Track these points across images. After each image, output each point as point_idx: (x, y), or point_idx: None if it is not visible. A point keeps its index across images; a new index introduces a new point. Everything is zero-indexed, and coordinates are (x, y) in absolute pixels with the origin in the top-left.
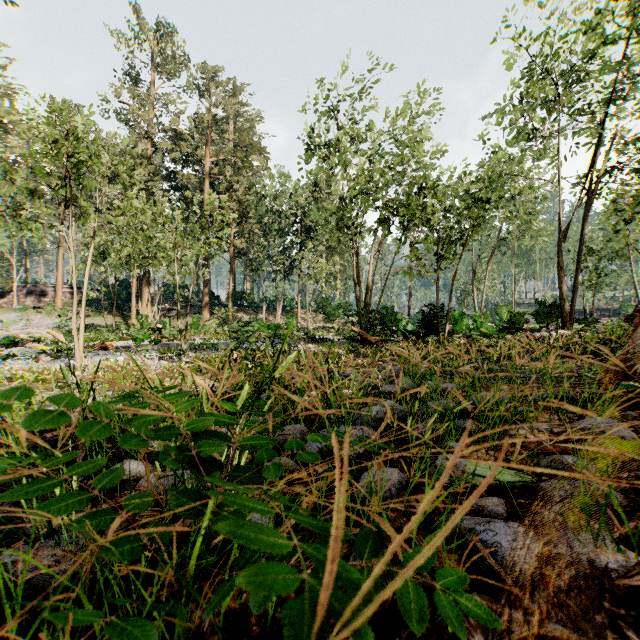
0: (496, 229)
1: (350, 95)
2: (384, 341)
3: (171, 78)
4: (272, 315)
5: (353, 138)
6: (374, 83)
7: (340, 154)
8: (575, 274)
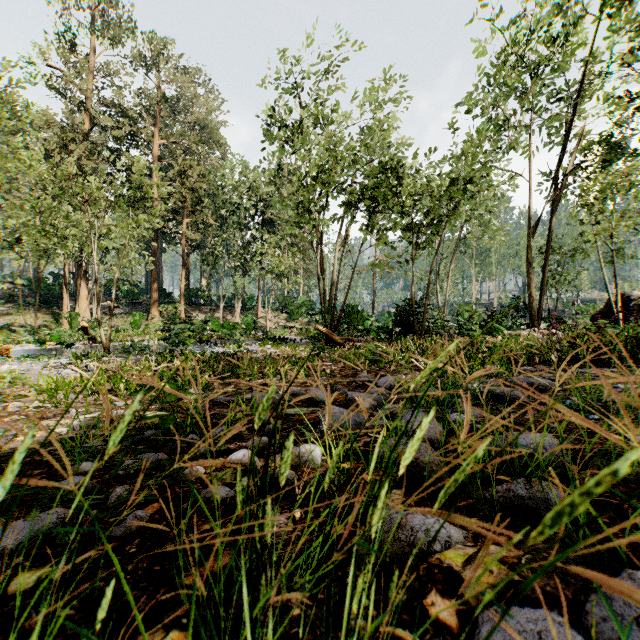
0: (457, 230)
1: (314, 73)
2: (351, 341)
3: (112, 45)
4: (230, 314)
5: (317, 120)
6: (340, 61)
7: (303, 136)
8: (542, 271)
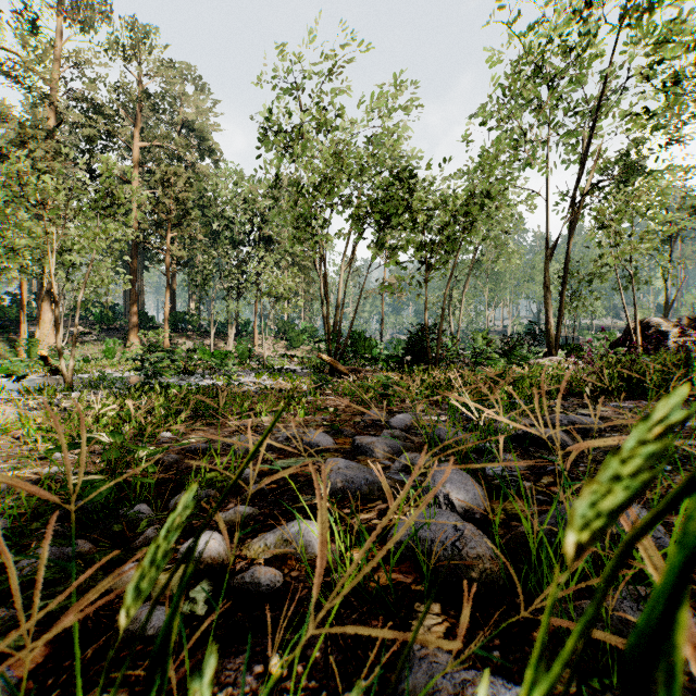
0: (470, 251)
1: (316, 73)
2: (358, 371)
3: (83, 30)
4: (223, 341)
5: (320, 125)
6: (345, 61)
7: (304, 142)
8: (560, 296)
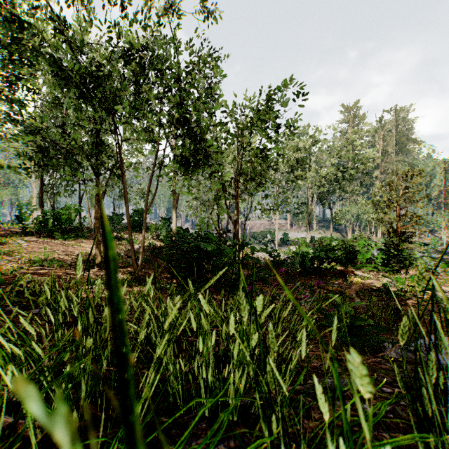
0: None
1: None
2: None
3: None
4: (422, 234)
5: None
6: None
7: None
8: None
